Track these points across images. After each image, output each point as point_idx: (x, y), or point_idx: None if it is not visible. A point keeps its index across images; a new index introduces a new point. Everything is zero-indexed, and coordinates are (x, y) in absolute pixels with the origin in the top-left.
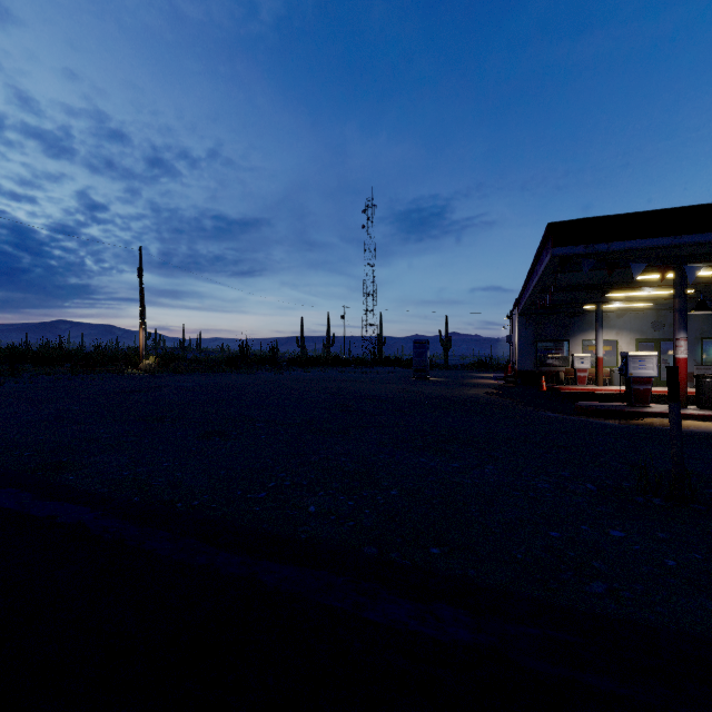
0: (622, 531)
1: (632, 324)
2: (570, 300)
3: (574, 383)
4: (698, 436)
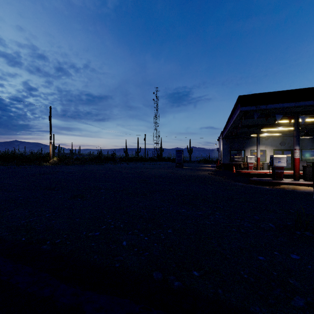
0: (297, 254)
1: (272, 143)
2: (245, 132)
3: (247, 169)
4: (308, 194)
